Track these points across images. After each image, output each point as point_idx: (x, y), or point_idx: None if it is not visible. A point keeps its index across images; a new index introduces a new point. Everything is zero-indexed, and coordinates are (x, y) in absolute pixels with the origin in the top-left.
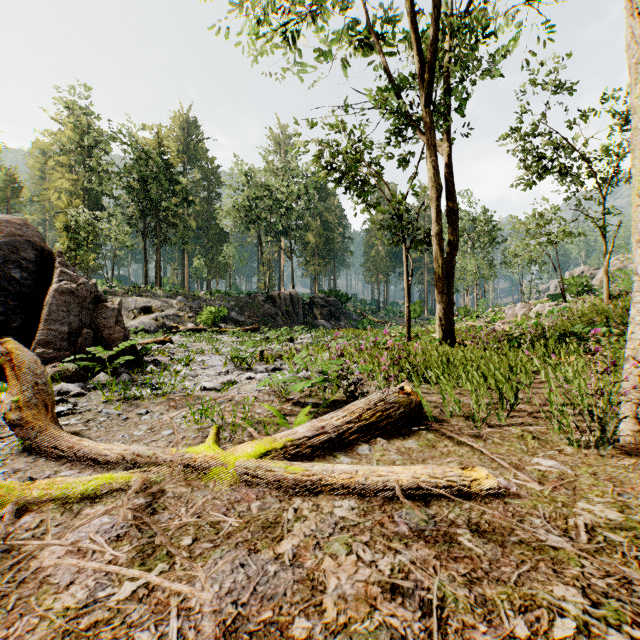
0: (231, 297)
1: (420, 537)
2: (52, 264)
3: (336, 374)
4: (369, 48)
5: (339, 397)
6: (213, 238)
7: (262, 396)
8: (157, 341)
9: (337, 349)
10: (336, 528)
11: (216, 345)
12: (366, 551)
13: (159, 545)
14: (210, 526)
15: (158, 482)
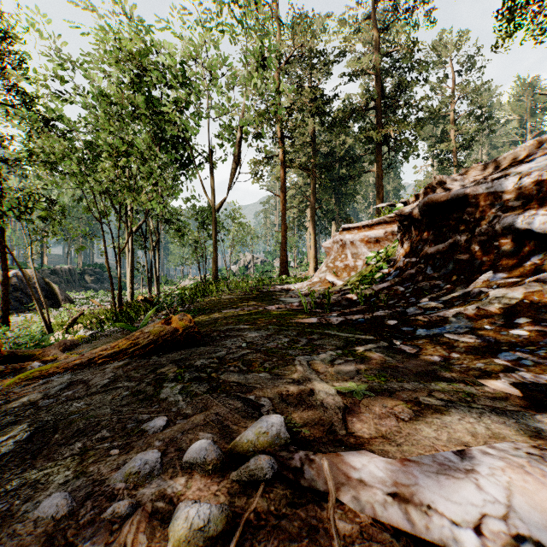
0: None
1: None
2: (47, 282)
3: None
4: None
5: None
6: None
7: None
8: None
9: None
10: None
11: None
12: None
13: None
14: None
15: None
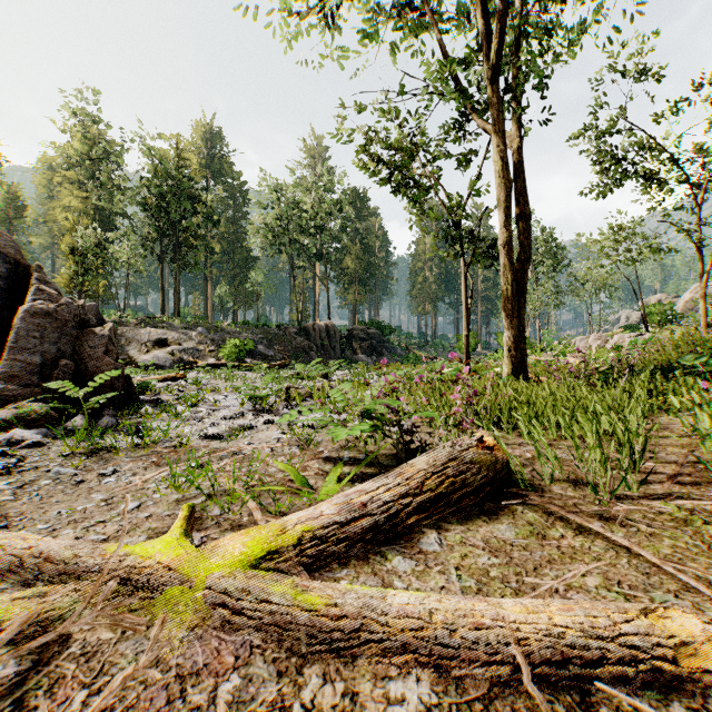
0: (259, 329)
1: None
2: (28, 280)
3: (382, 418)
4: (418, 29)
5: (385, 449)
6: (239, 263)
7: (281, 447)
8: (168, 377)
9: (384, 382)
10: None
11: (237, 382)
12: None
13: None
14: None
15: (65, 616)
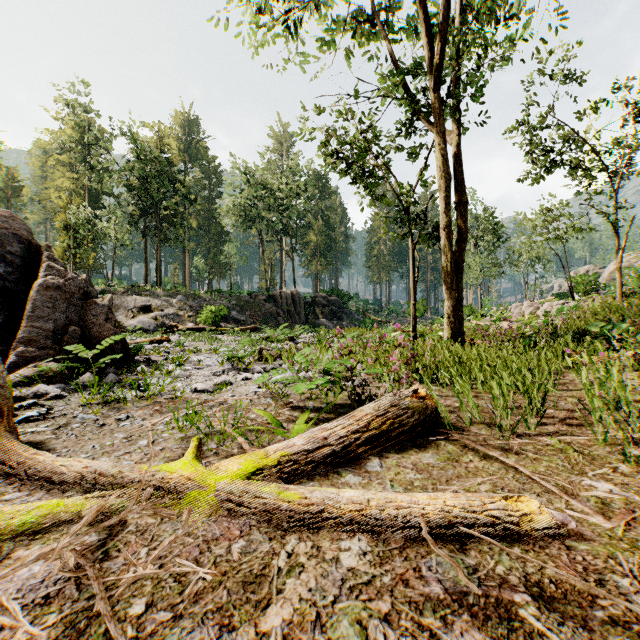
0: (232, 296)
1: (462, 606)
2: (39, 258)
3: (339, 375)
4: (372, 37)
5: (343, 400)
6: (214, 237)
7: (258, 399)
8: (154, 340)
9: (341, 347)
10: (343, 587)
11: (215, 344)
12: (388, 635)
13: (98, 613)
14: (174, 580)
15: (120, 510)
